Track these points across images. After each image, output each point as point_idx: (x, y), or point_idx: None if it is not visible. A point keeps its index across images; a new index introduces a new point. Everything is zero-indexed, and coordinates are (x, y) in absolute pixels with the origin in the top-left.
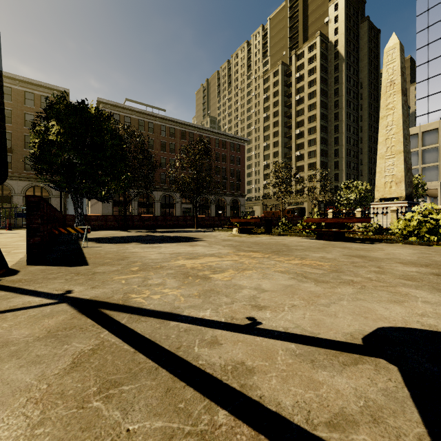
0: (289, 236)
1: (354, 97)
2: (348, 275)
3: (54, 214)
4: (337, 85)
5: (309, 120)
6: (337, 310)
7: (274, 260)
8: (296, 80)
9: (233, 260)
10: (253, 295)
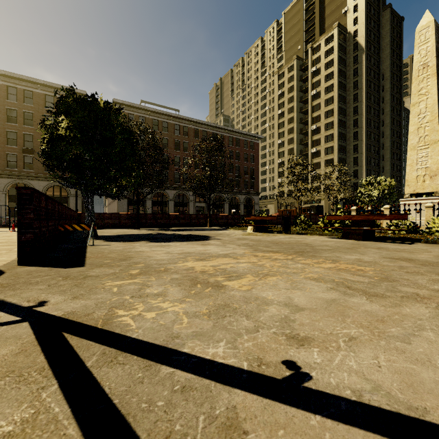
0: (310, 235)
1: (375, 89)
2: (407, 286)
3: (61, 211)
4: (357, 78)
5: (326, 115)
6: (427, 350)
7: (300, 262)
8: (312, 75)
9: (251, 263)
10: (284, 315)
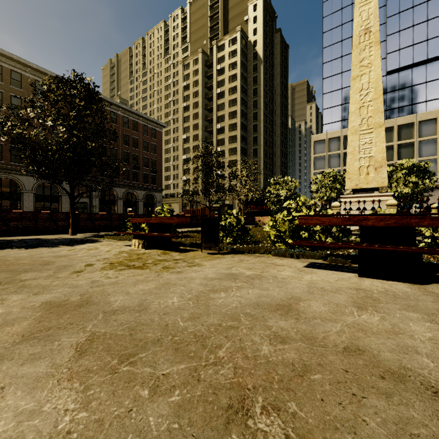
0: (258, 255)
1: (270, 101)
2: None
3: None
4: (256, 86)
5: (230, 116)
6: None
7: None
8: (217, 73)
9: None
10: None
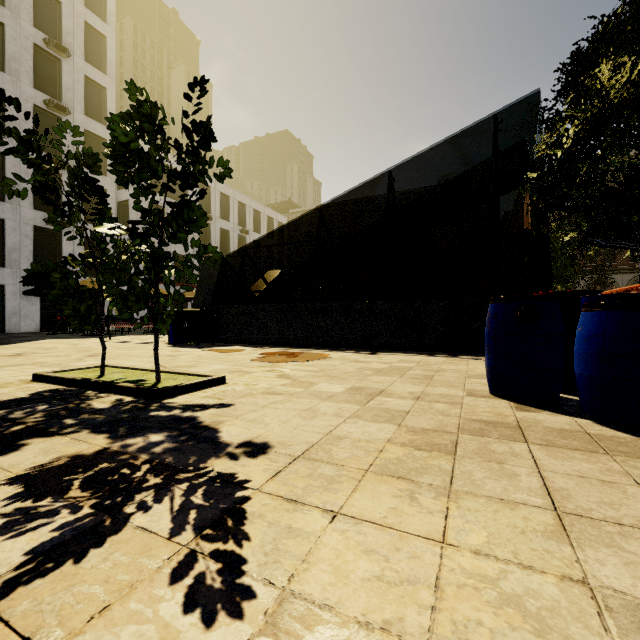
0: None
1: None
2: None
3: None
4: None
5: None
6: None
7: None
8: None
9: None
10: None
